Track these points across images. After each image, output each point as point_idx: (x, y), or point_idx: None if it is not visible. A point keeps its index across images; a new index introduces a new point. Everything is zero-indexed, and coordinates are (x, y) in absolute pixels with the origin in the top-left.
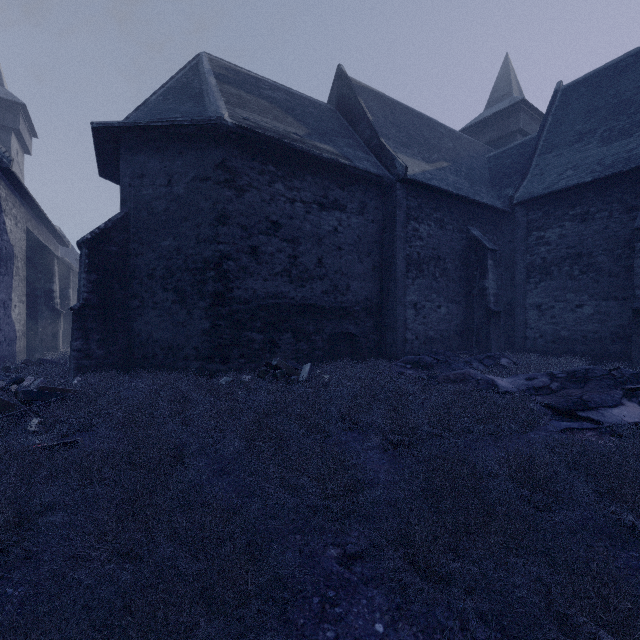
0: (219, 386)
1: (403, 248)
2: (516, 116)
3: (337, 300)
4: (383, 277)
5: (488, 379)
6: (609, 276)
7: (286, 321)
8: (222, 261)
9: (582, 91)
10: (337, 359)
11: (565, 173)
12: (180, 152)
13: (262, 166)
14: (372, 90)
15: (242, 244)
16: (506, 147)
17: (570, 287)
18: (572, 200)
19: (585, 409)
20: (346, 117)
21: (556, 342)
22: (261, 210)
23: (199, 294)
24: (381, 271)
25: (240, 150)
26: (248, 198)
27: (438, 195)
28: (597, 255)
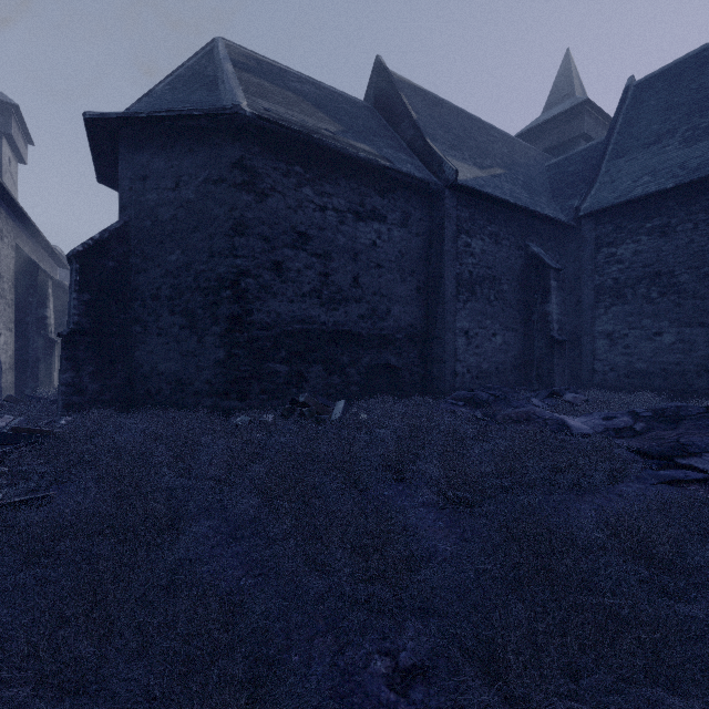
0: (234, 427)
1: (453, 266)
2: (579, 119)
3: (376, 326)
4: (429, 300)
5: (557, 418)
6: (694, 298)
7: (316, 350)
8: (239, 278)
9: (658, 86)
10: (376, 396)
11: (641, 179)
12: (190, 149)
13: (287, 166)
14: (415, 86)
15: (263, 258)
16: (568, 153)
17: (647, 312)
18: (649, 210)
19: (685, 455)
20: (386, 116)
21: (630, 376)
22: (286, 219)
23: (212, 318)
24: (427, 293)
25: (261, 147)
26: (271, 204)
27: (493, 205)
28: (679, 274)
